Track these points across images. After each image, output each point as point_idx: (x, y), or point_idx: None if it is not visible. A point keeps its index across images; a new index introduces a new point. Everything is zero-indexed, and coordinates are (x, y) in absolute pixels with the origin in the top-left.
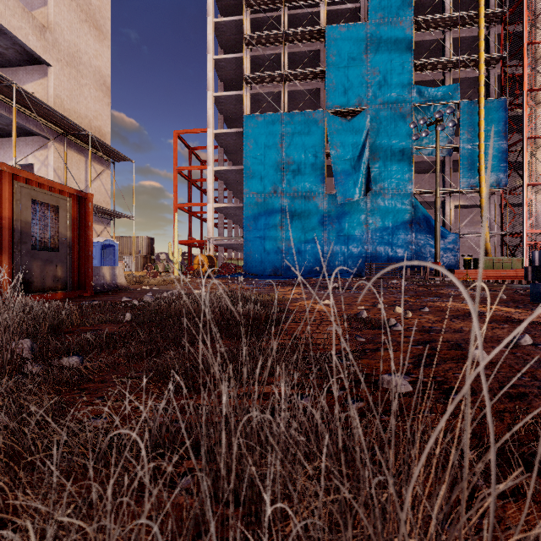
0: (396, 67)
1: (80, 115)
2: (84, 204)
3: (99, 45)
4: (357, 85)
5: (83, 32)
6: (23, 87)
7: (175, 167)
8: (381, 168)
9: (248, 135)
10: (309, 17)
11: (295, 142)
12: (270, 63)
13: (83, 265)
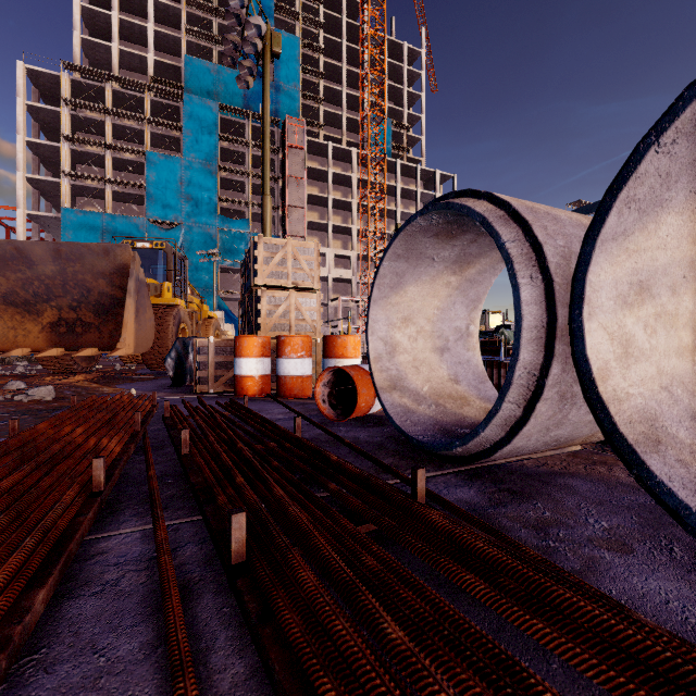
0: (205, 198)
1: None
2: None
3: None
4: (174, 205)
5: None
6: None
7: None
8: (194, 272)
9: (67, 226)
10: (135, 130)
11: (117, 240)
12: (95, 158)
13: None
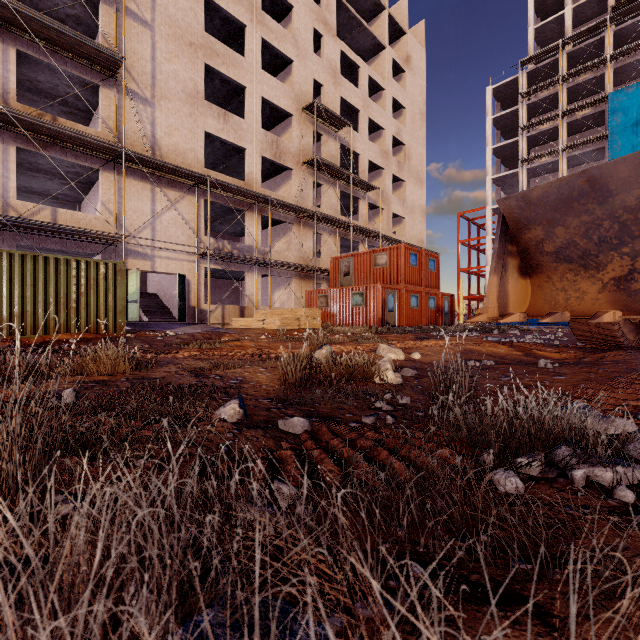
0: None
1: (414, 236)
2: (452, 298)
3: (421, 191)
4: None
5: (415, 190)
6: (398, 236)
7: (458, 241)
8: None
9: None
10: (592, 80)
11: None
12: (548, 134)
13: (452, 318)
